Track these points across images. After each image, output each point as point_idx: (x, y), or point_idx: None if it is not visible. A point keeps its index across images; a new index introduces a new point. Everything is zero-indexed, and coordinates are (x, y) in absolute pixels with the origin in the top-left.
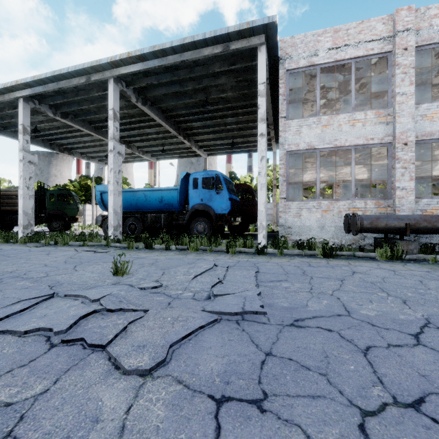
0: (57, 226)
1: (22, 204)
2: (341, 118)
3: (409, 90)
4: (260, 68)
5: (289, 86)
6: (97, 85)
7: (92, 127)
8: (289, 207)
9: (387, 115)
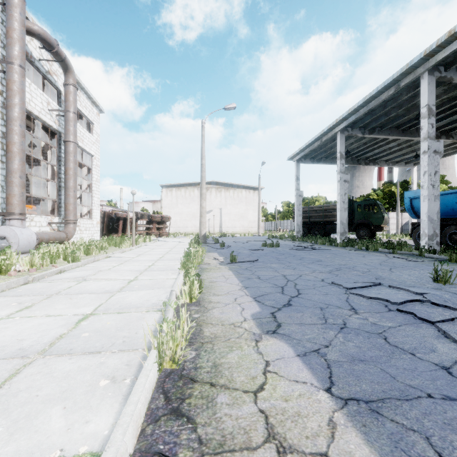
0: (364, 234)
1: (340, 216)
2: None
3: None
4: None
5: None
6: (406, 88)
7: (399, 131)
8: None
9: None
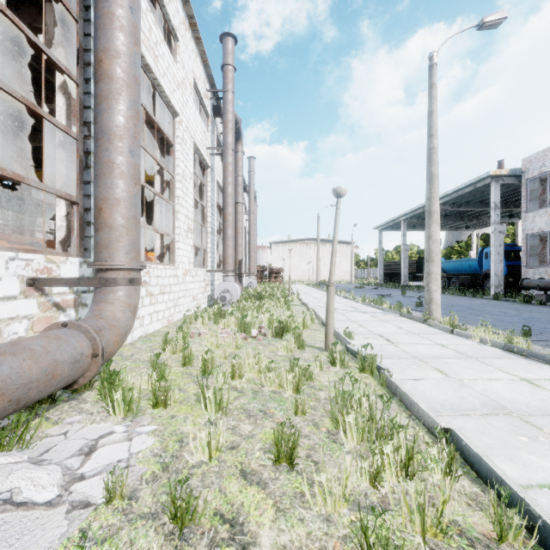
0: None
1: (403, 271)
2: None
3: None
4: (492, 194)
5: None
6: None
7: (443, 218)
8: (527, 272)
9: None
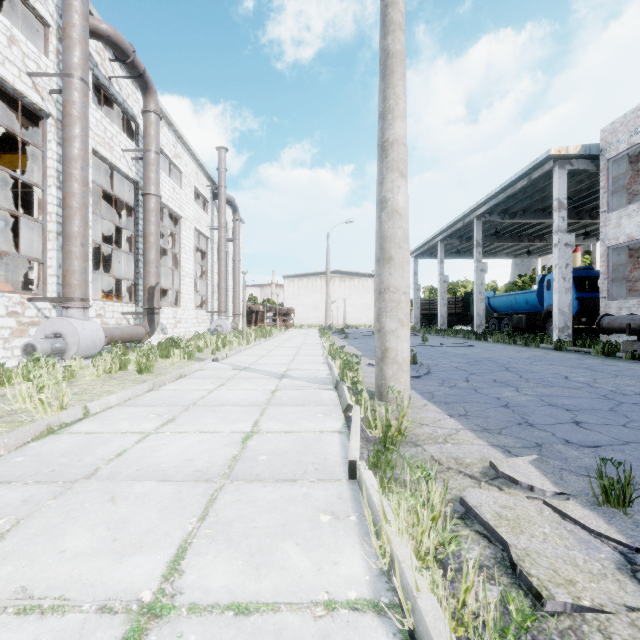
0: None
1: (440, 310)
2: None
3: None
4: (554, 186)
5: None
6: (473, 220)
7: (494, 238)
8: (609, 307)
9: None
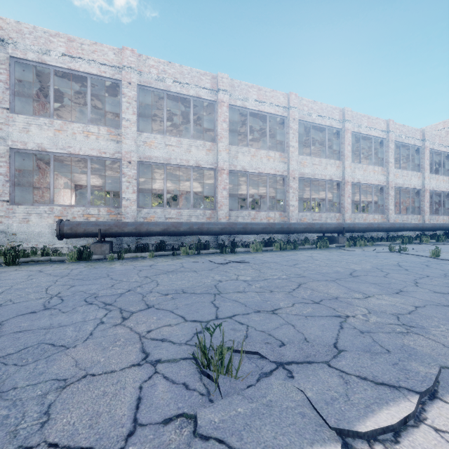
0: None
1: None
2: (75, 126)
3: (132, 118)
4: None
5: (35, 77)
6: None
7: None
8: (14, 211)
9: (117, 135)
